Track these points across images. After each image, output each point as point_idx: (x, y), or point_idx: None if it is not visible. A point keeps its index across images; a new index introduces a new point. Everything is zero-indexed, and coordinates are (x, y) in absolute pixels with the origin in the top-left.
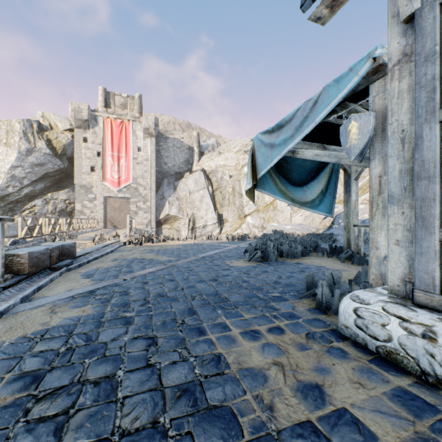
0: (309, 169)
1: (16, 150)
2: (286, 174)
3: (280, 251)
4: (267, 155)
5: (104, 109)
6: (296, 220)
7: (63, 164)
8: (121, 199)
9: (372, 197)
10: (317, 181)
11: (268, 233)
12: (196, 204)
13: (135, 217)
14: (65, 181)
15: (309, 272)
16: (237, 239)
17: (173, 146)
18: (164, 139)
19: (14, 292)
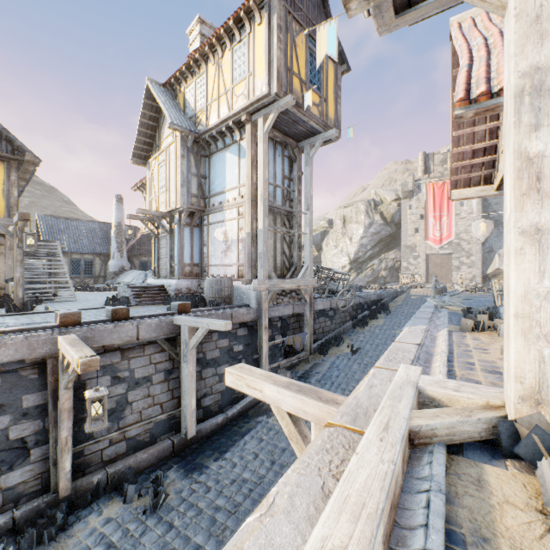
0: None
1: (362, 226)
2: None
3: None
4: None
5: (426, 176)
6: None
7: (392, 230)
8: (442, 255)
9: None
10: None
11: None
12: None
13: (456, 272)
14: (393, 244)
15: None
16: None
17: None
18: None
19: (441, 298)
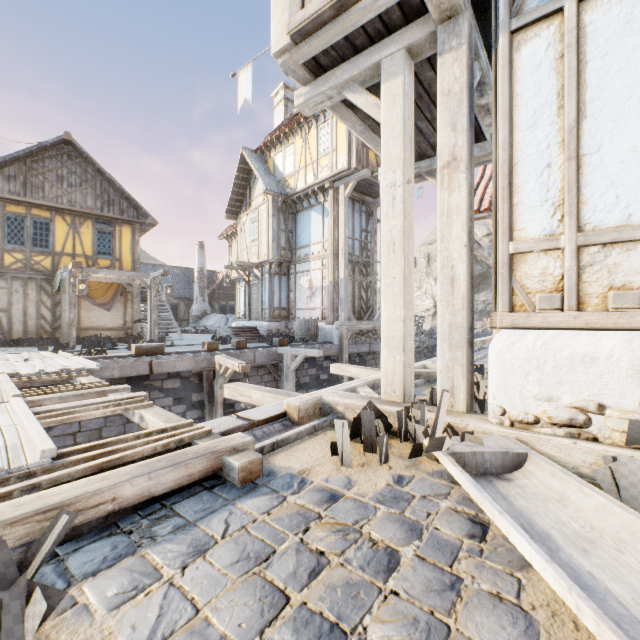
0: None
1: None
2: None
3: None
4: None
5: None
6: None
7: (482, 269)
8: None
9: None
10: None
11: None
12: None
13: None
14: (484, 284)
15: None
16: None
17: None
18: None
19: None
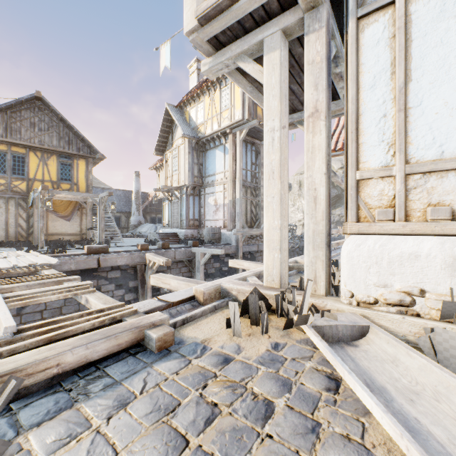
0: None
1: None
2: None
3: None
4: None
5: None
6: None
7: (338, 192)
8: None
9: None
10: None
11: None
12: None
13: None
14: (339, 202)
15: None
16: None
17: None
18: None
19: None
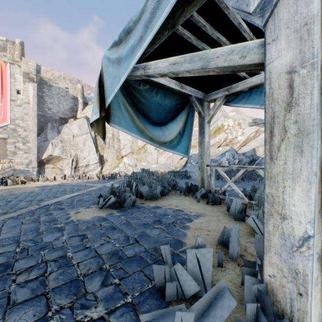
0: (167, 108)
1: None
2: (144, 111)
3: (140, 192)
4: (114, 74)
5: None
6: (161, 160)
7: None
8: None
9: (272, 114)
10: (175, 122)
11: (138, 171)
12: (79, 146)
13: (13, 157)
14: None
15: (166, 223)
16: (108, 177)
17: (58, 94)
18: (47, 87)
19: None
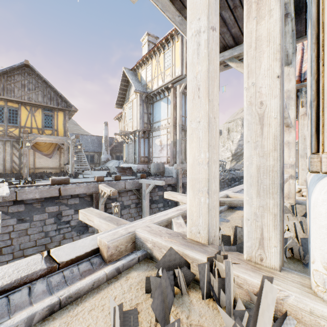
0: None
1: (240, 133)
2: None
3: None
4: None
5: None
6: None
7: None
8: None
9: None
10: None
11: None
12: None
13: None
14: None
15: None
16: None
17: None
18: None
19: None
